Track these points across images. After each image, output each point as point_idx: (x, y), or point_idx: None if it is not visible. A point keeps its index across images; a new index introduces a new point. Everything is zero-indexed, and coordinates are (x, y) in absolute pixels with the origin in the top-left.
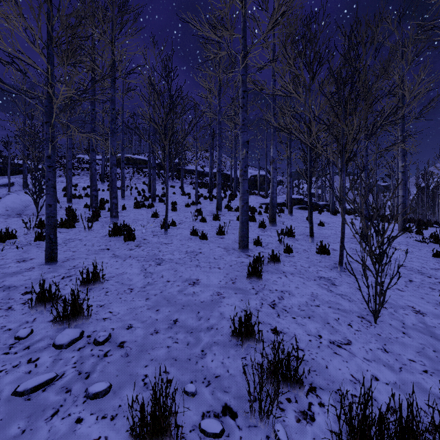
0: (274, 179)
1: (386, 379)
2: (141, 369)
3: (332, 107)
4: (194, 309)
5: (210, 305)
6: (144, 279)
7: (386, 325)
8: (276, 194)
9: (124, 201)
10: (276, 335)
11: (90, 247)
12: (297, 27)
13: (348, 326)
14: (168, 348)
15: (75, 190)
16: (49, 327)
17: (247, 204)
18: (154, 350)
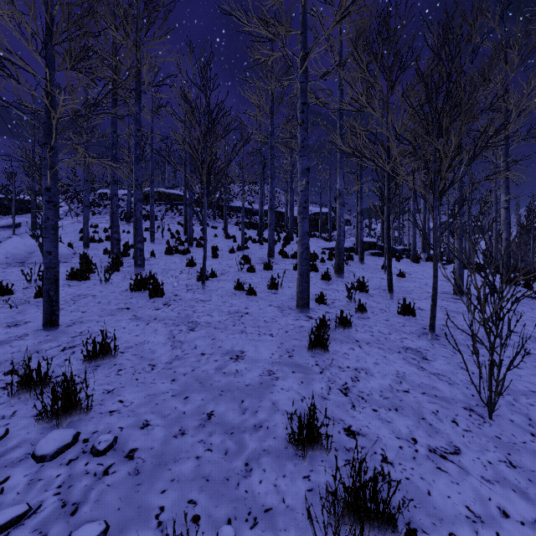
0: (341, 218)
1: (520, 514)
2: (156, 497)
3: (421, 122)
4: (236, 397)
5: (259, 390)
6: (171, 351)
7: (505, 422)
8: (343, 236)
9: (154, 245)
10: (351, 439)
11: (105, 305)
12: (371, 24)
13: (452, 423)
14: (198, 460)
15: (95, 232)
16: (32, 426)
17: (308, 250)
18: (177, 464)
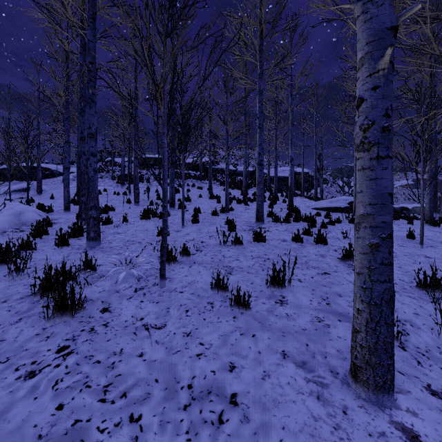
0: None
1: None
2: None
3: None
4: None
5: None
6: None
7: None
8: None
9: (136, 207)
10: None
11: None
12: None
13: None
14: None
15: None
16: None
17: (390, 240)
18: None
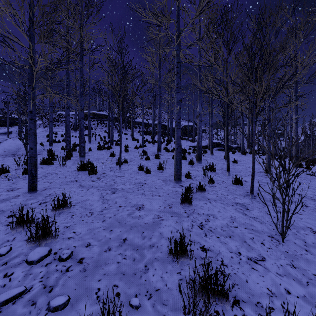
0: (200, 128)
1: (297, 292)
2: (96, 283)
3: (245, 73)
4: (139, 230)
5: (152, 226)
6: (102, 204)
7: (291, 243)
8: (201, 139)
9: (90, 144)
10: (204, 253)
11: (63, 179)
12: (217, 15)
13: (261, 244)
14: (118, 264)
15: (56, 136)
16: (25, 245)
17: (180, 147)
18: (106, 266)
